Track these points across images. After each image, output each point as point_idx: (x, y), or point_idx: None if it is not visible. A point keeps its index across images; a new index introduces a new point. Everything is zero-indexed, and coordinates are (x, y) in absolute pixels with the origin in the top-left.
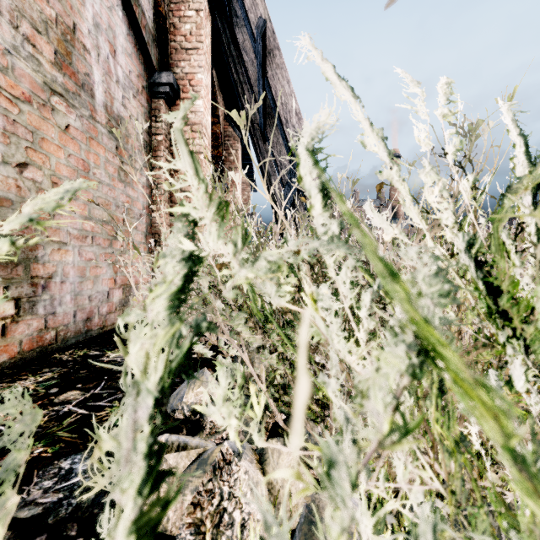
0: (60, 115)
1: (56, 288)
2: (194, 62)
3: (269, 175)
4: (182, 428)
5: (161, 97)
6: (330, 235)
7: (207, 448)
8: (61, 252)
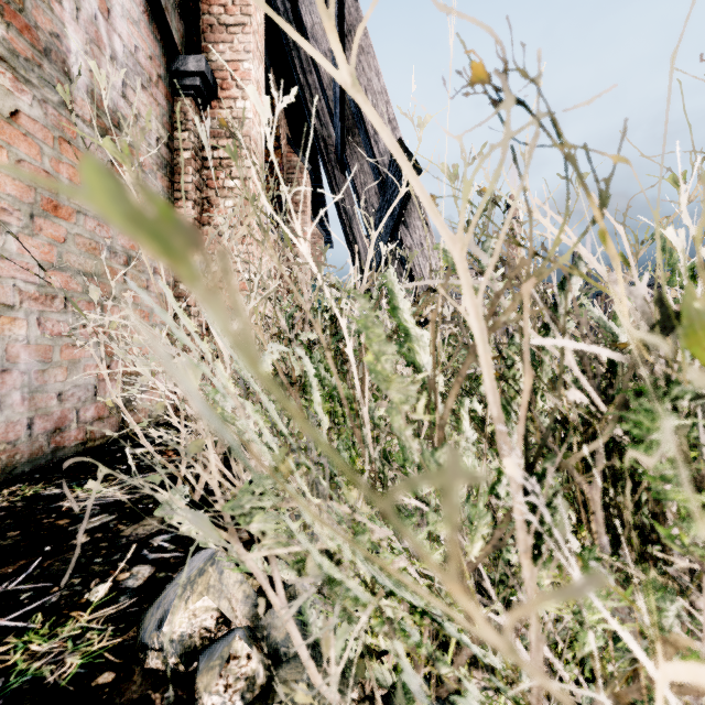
0: None
1: None
2: (238, 45)
3: (349, 219)
4: (153, 704)
5: (188, 94)
6: None
7: None
8: (1, 321)
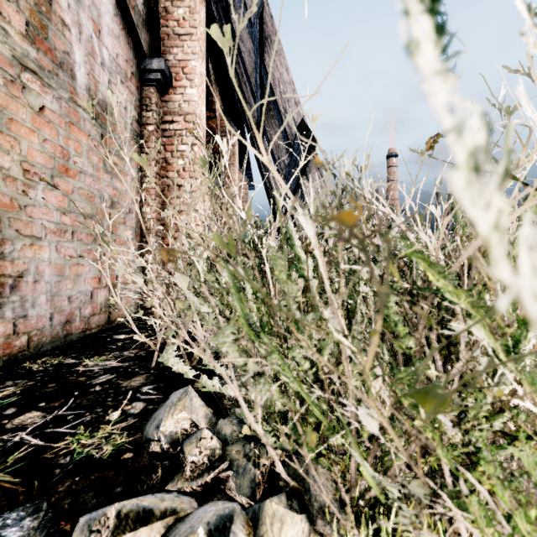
0: (33, 94)
1: (28, 289)
2: (187, 49)
3: (267, 171)
4: (157, 466)
5: (152, 85)
6: (469, 143)
7: (181, 514)
8: (34, 248)
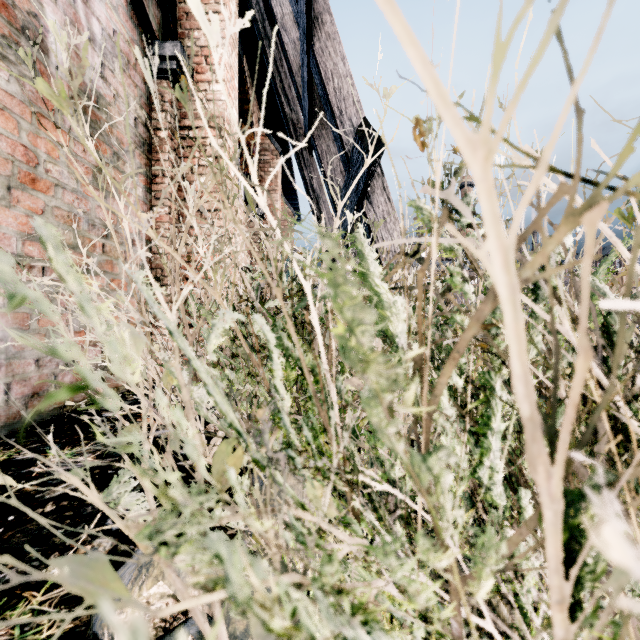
0: None
1: None
2: None
3: (317, 196)
4: None
5: (165, 77)
6: None
7: None
8: None
